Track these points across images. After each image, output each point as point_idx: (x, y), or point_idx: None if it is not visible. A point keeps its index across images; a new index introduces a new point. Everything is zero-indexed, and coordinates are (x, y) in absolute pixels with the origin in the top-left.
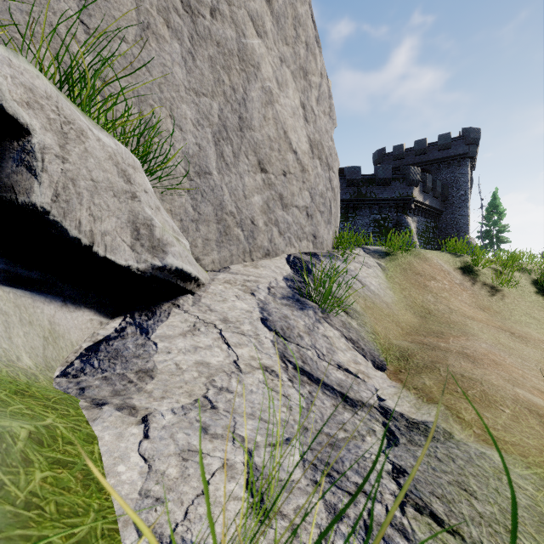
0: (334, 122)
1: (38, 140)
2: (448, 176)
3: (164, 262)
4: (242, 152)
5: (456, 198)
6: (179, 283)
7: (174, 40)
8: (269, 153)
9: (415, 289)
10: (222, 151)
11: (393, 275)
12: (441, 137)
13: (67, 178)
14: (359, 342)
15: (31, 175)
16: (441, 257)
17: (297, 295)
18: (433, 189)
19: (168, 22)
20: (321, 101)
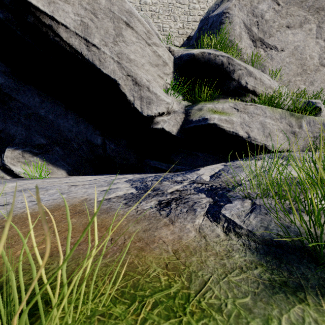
0: None
1: (322, 111)
2: None
3: None
4: None
5: None
6: None
7: (323, 68)
8: None
9: None
10: None
11: None
12: None
13: (322, 115)
14: None
15: (320, 116)
16: None
17: None
18: None
19: (321, 64)
20: None
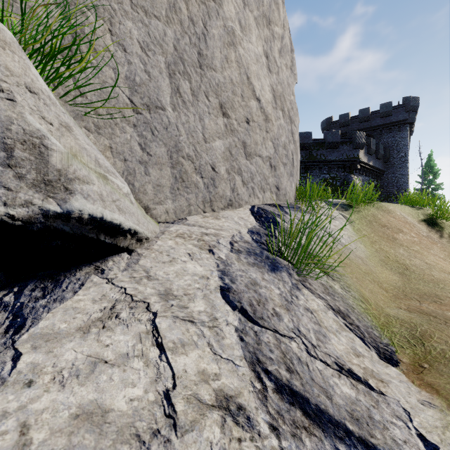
0: (295, 77)
1: None
2: (389, 140)
3: (66, 206)
4: (202, 91)
5: (397, 159)
6: (103, 238)
7: None
8: (232, 97)
9: (385, 242)
10: (178, 86)
11: (360, 228)
12: (383, 105)
13: None
14: (350, 314)
15: None
16: (403, 210)
17: (266, 251)
18: (376, 152)
19: None
20: (283, 54)
